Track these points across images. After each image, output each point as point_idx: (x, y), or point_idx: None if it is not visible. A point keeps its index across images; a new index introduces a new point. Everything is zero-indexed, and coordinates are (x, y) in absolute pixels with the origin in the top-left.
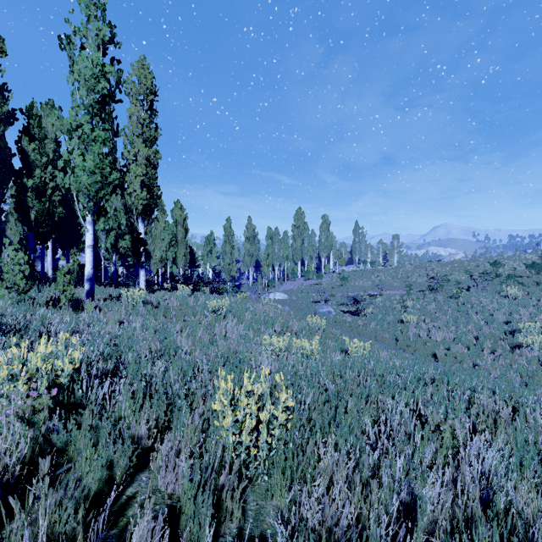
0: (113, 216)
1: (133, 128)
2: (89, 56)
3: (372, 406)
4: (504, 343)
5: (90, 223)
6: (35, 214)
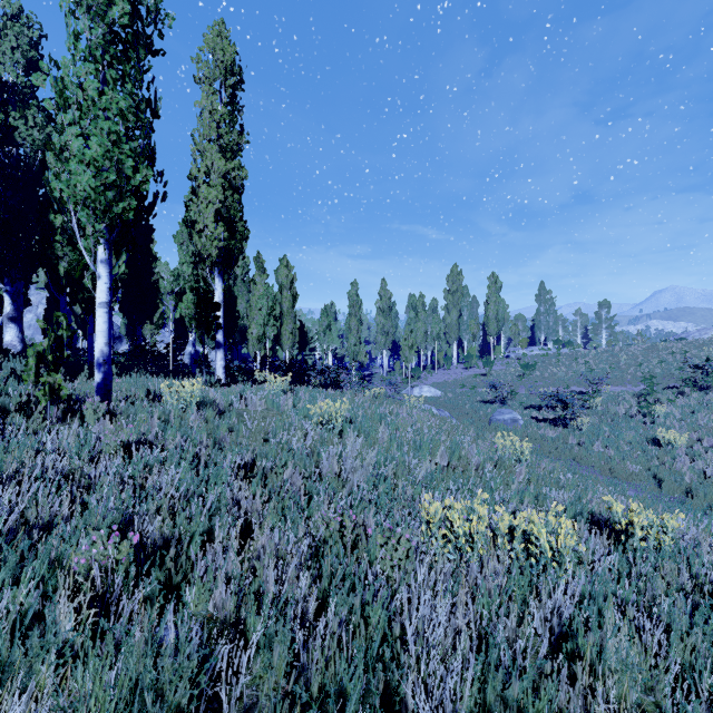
0: (192, 276)
1: (204, 129)
2: None
3: None
4: None
5: (103, 264)
6: (66, 268)
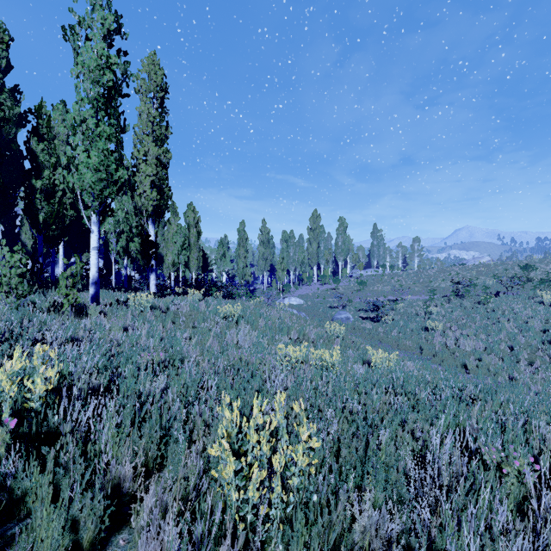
0: (125, 219)
1: (143, 126)
2: (93, 46)
3: (409, 435)
4: (542, 354)
5: (95, 224)
6: (43, 216)
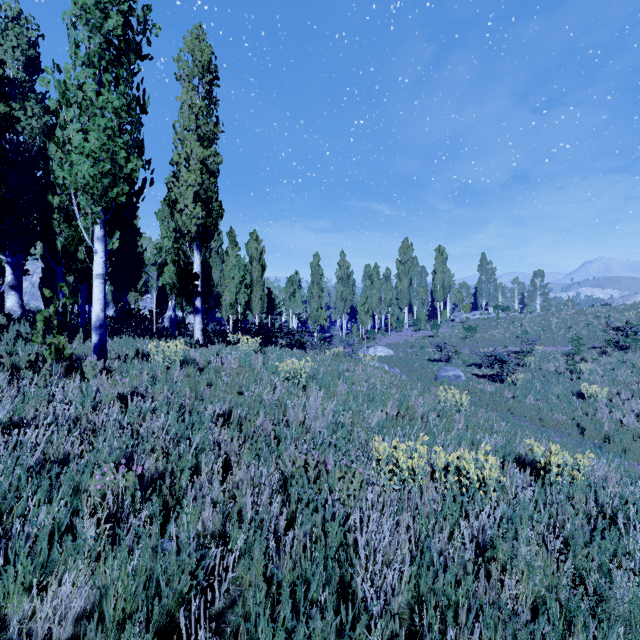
0: (172, 249)
1: (184, 121)
2: None
3: None
4: None
5: (99, 241)
6: (62, 242)
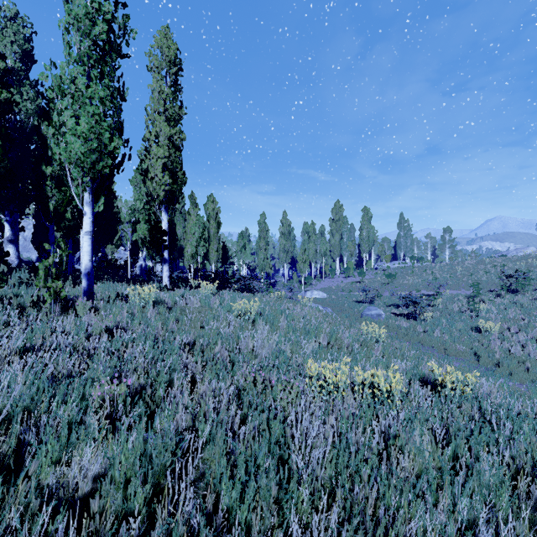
0: (143, 209)
1: (154, 105)
2: None
3: None
4: None
5: (88, 205)
6: (54, 204)
